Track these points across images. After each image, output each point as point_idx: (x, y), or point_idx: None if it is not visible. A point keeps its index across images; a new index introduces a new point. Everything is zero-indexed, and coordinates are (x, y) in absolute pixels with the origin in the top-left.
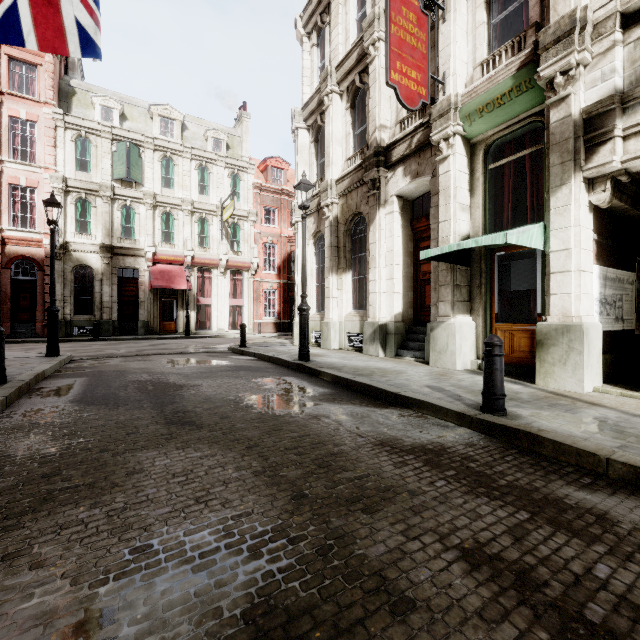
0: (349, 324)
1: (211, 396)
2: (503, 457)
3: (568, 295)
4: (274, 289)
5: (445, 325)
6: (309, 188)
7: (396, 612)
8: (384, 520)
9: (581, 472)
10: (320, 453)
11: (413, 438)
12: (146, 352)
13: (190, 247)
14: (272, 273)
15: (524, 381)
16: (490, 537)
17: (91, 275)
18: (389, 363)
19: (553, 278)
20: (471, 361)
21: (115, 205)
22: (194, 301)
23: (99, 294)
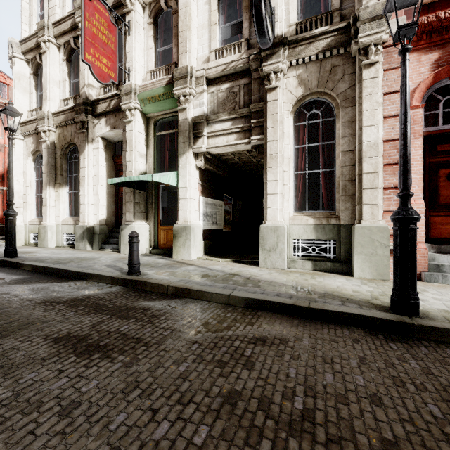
0: (65, 227)
1: None
2: (123, 295)
3: (186, 211)
4: None
5: (129, 227)
6: (17, 115)
7: None
8: (12, 338)
9: (157, 294)
10: None
11: (72, 295)
12: None
13: None
14: None
15: (169, 257)
16: (79, 329)
17: None
18: (91, 254)
19: (180, 201)
20: (146, 248)
21: None
22: None
23: None
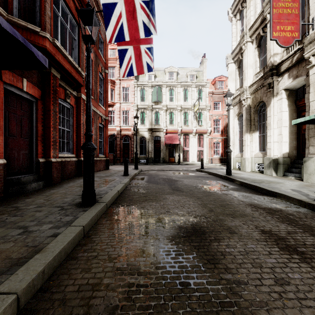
0: (256, 159)
1: (187, 184)
2: (312, 217)
3: None
4: (219, 142)
5: (313, 159)
6: (231, 96)
7: (230, 233)
8: (238, 220)
9: None
10: (223, 203)
11: (267, 205)
12: (164, 169)
13: (180, 125)
14: (218, 134)
15: None
16: (277, 231)
17: (145, 140)
18: (276, 179)
19: None
20: None
21: (152, 112)
22: (182, 149)
23: (147, 147)
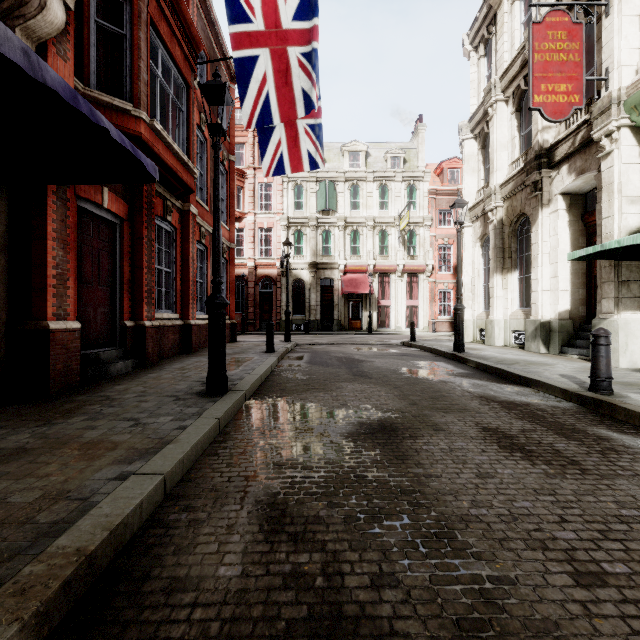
0: (514, 322)
1: (379, 367)
2: (573, 414)
3: None
4: (450, 289)
5: (607, 322)
6: (464, 205)
7: (435, 430)
8: (452, 415)
9: (636, 429)
10: (435, 394)
11: (509, 398)
12: (340, 342)
13: (372, 257)
14: (447, 273)
15: None
16: (507, 428)
17: (303, 286)
18: (544, 358)
19: None
20: None
21: (318, 231)
22: (375, 303)
23: (308, 300)
